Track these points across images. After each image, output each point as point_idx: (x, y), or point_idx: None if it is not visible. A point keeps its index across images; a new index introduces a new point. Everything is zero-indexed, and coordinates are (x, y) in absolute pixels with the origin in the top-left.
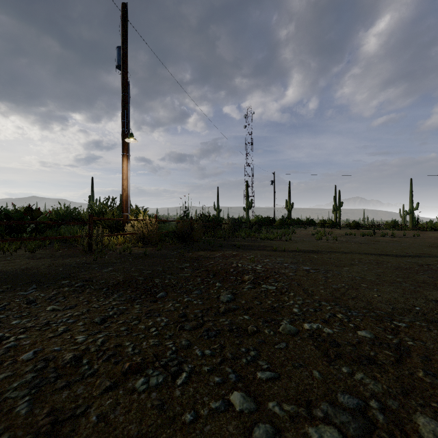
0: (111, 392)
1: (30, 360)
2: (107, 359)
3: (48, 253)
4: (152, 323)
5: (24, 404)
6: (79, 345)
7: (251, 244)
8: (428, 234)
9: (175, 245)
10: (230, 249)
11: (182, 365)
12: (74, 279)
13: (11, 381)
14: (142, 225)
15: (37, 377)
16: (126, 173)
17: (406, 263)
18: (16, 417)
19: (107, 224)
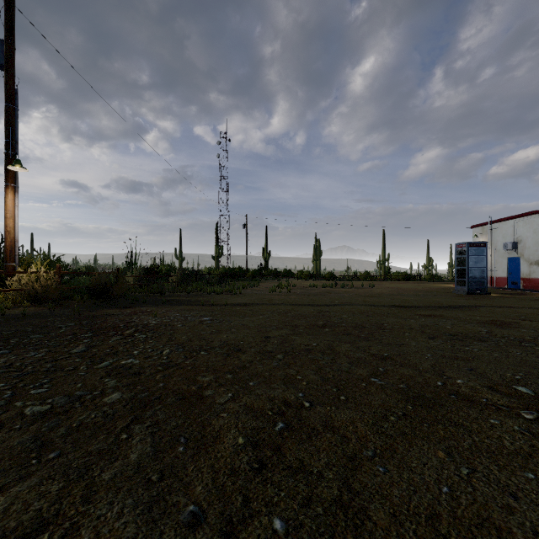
0: None
1: None
2: None
3: None
4: None
5: None
6: None
7: (188, 299)
8: (385, 284)
9: (85, 303)
10: (152, 305)
11: None
12: None
13: None
14: (33, 279)
15: None
16: (11, 210)
17: (311, 311)
18: None
19: None
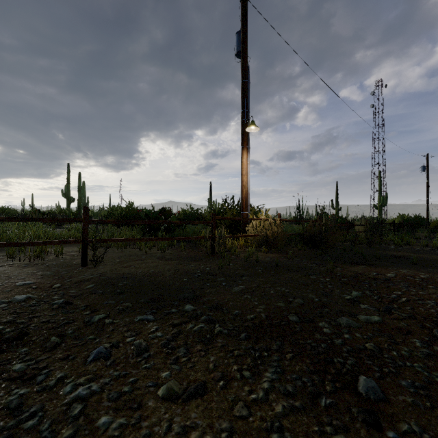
0: None
1: None
2: None
3: (176, 253)
4: None
5: None
6: None
7: (427, 257)
8: None
9: (305, 251)
10: (399, 265)
11: None
12: (199, 302)
13: None
14: (265, 226)
15: None
16: (245, 168)
17: None
18: None
19: (227, 224)
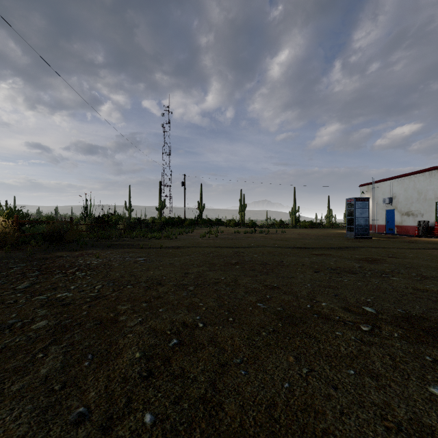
0: None
1: None
2: None
3: None
4: None
5: None
6: None
7: (130, 243)
8: (294, 231)
9: (40, 247)
10: (98, 248)
11: None
12: None
13: None
14: None
15: None
16: None
17: (230, 252)
18: None
19: None
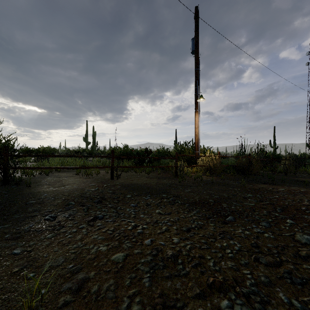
0: (201, 301)
1: (149, 245)
2: (194, 266)
3: (155, 175)
4: (227, 244)
5: (147, 279)
6: (174, 245)
7: None
8: None
9: (235, 176)
10: (295, 185)
11: (266, 305)
12: (169, 194)
13: (140, 257)
14: (209, 160)
15: (153, 261)
16: (197, 123)
17: None
18: (143, 286)
19: (185, 159)
